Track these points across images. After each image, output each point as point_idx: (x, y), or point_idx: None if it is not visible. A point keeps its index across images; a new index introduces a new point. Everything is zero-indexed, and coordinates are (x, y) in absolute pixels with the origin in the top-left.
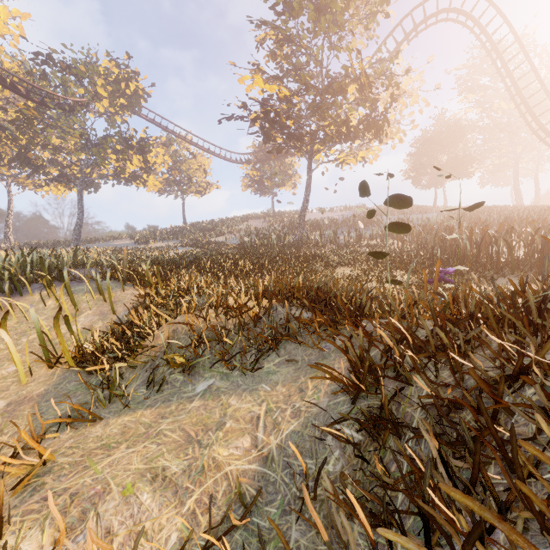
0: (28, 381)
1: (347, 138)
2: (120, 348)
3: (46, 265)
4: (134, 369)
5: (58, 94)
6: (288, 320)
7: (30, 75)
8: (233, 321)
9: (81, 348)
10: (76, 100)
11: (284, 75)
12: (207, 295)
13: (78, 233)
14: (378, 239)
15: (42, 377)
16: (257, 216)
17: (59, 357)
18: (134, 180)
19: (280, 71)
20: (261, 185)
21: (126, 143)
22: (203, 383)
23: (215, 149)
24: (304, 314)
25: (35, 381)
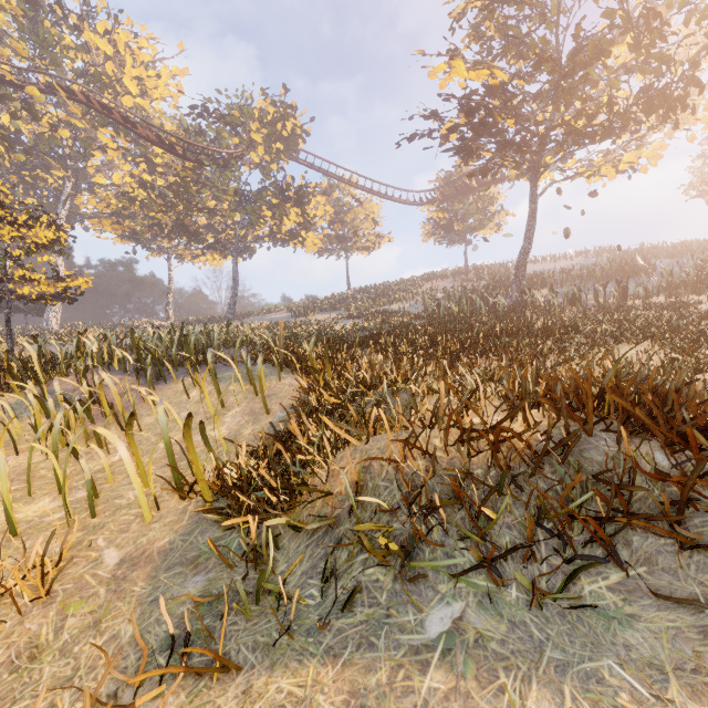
0: (153, 517)
1: (608, 132)
2: (275, 487)
3: (192, 344)
4: (297, 533)
5: (213, 148)
6: (632, 476)
7: (187, 133)
8: (479, 458)
9: (221, 472)
10: (230, 153)
11: (492, 59)
12: (403, 392)
13: (233, 306)
14: (660, 295)
15: (170, 514)
16: (442, 274)
17: (194, 484)
18: (291, 239)
19: (487, 54)
20: (449, 230)
21: (283, 195)
22: (438, 610)
23: (386, 190)
24: (657, 458)
25: (161, 519)
